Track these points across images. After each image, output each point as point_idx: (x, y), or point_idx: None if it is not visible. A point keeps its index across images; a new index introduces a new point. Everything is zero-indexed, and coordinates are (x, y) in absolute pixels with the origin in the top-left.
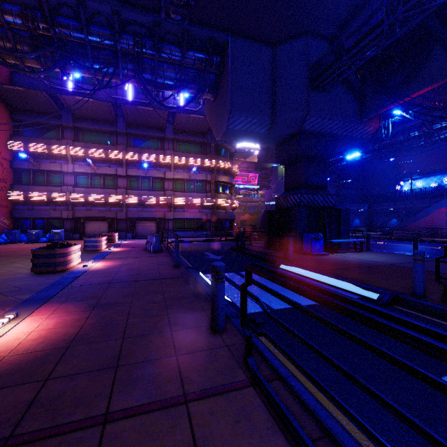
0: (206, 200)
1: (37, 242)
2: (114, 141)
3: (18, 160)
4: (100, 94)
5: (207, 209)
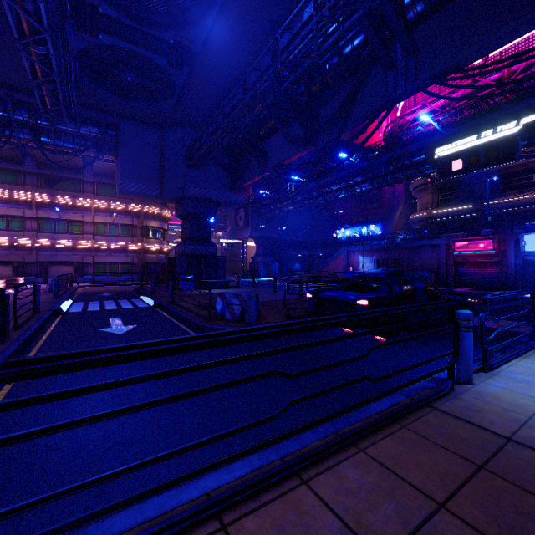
0: (131, 244)
1: None
2: (22, 181)
3: None
4: None
5: (133, 254)
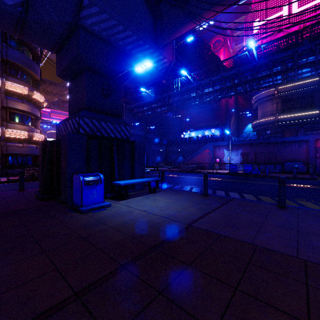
0: None
1: None
2: None
3: None
4: None
5: None
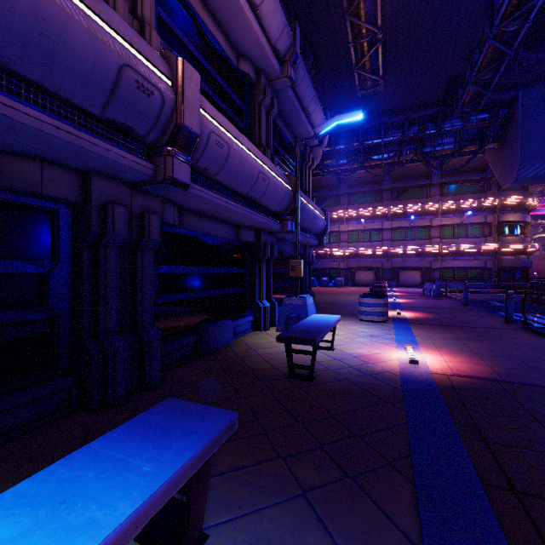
0: (484, 245)
1: (327, 287)
2: (380, 198)
3: None
4: None
5: (485, 256)
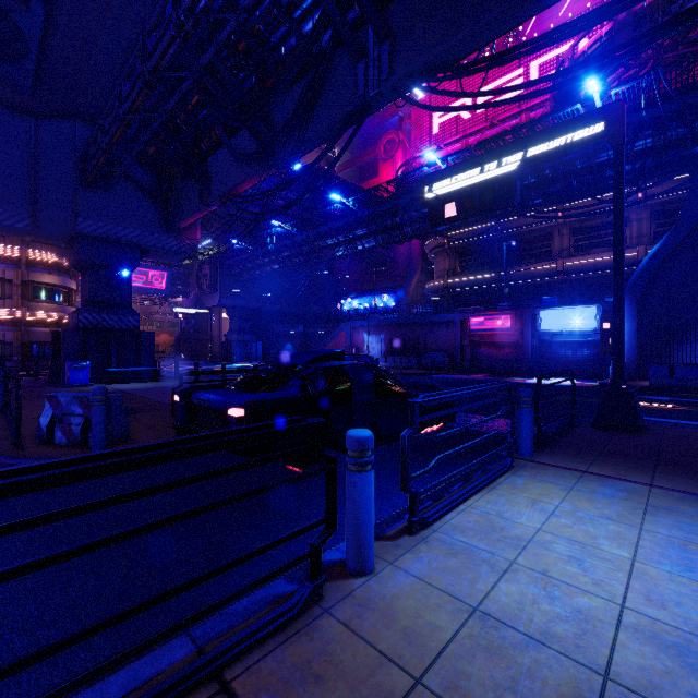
0: (0, 310)
1: None
2: None
3: None
4: None
5: (6, 326)
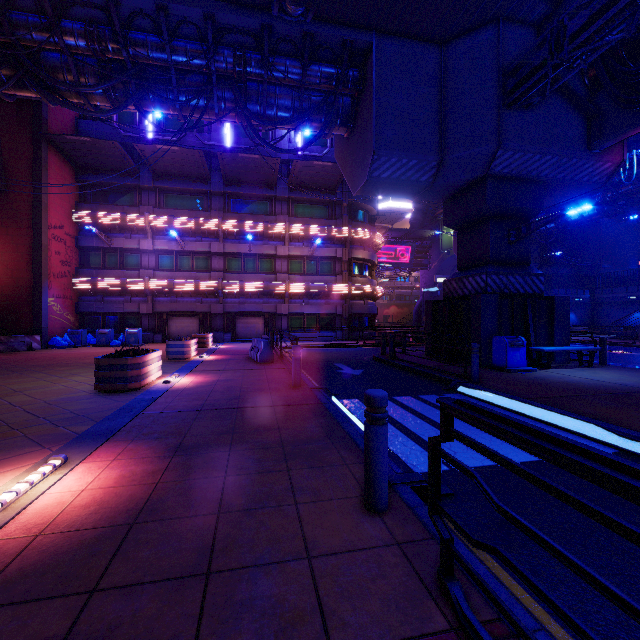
0: (335, 286)
1: (108, 346)
2: (208, 205)
3: (85, 236)
4: (189, 141)
5: (336, 300)
